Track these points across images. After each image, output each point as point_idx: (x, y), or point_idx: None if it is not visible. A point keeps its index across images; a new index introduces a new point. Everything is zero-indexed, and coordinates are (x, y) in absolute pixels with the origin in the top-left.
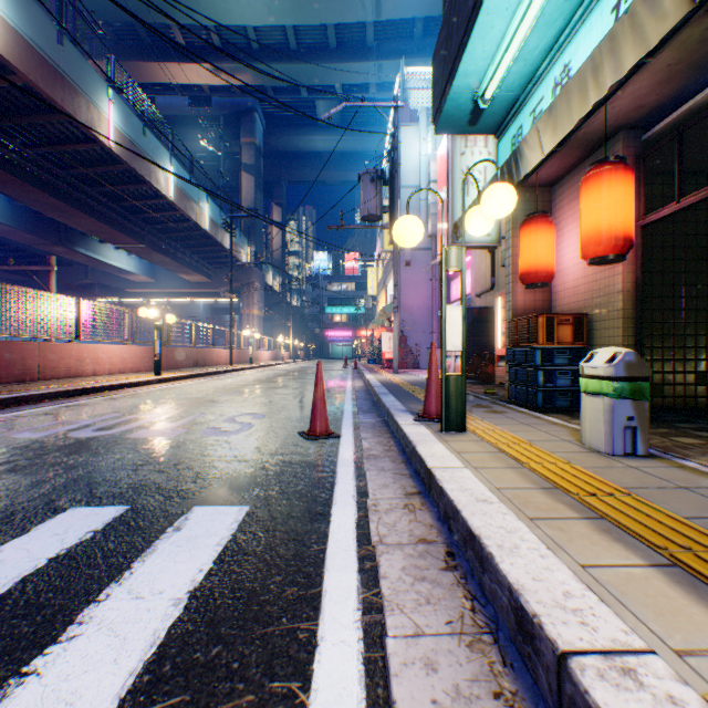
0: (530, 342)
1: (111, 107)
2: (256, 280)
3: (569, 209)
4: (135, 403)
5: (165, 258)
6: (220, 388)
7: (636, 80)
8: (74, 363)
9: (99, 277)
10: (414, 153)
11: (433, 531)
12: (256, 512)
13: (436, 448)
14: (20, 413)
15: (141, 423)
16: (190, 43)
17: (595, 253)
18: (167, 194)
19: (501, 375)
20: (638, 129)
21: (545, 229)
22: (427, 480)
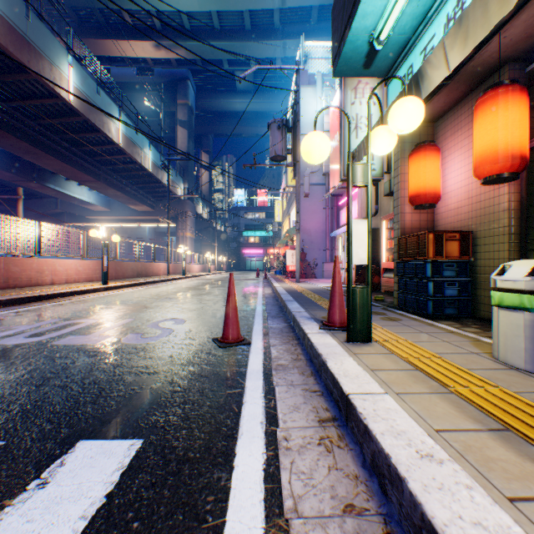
0: (420, 256)
1: (70, 70)
2: (188, 210)
3: (452, 140)
4: (77, 308)
5: (117, 192)
6: (154, 295)
7: (533, 4)
8: (34, 274)
9: (66, 207)
10: (311, 109)
11: (360, 489)
12: (147, 452)
13: (347, 364)
14: None
15: (72, 328)
16: (137, 25)
17: (491, 172)
18: (117, 141)
19: (386, 284)
20: (523, 62)
21: (433, 156)
22: (343, 406)
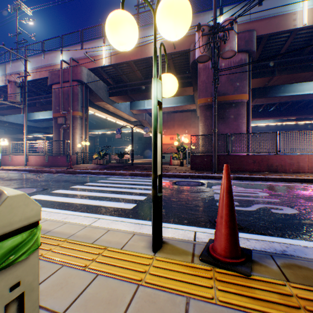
0: None
1: None
2: None
3: None
4: (295, 189)
5: None
6: None
7: None
8: None
9: None
10: None
11: None
12: (125, 209)
13: (122, 226)
14: (250, 182)
15: (241, 193)
16: None
17: None
18: None
19: None
20: None
21: None
22: None
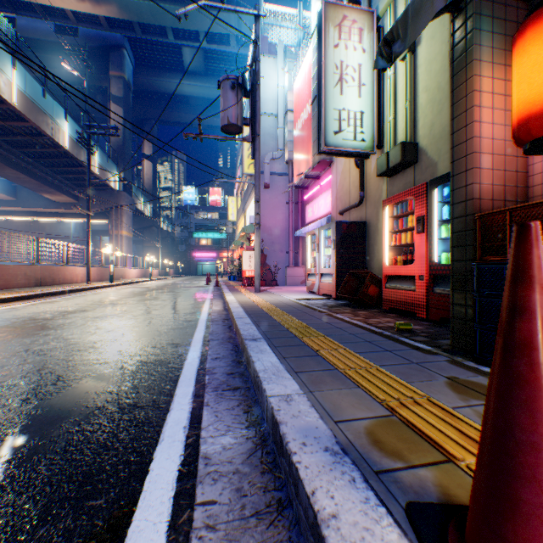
0: None
1: None
2: (124, 203)
3: None
4: None
5: (19, 174)
6: (20, 320)
7: None
8: None
9: None
10: (272, 83)
11: None
12: None
13: None
14: None
15: None
16: None
17: None
18: (9, 98)
19: (393, 299)
20: None
21: None
22: None
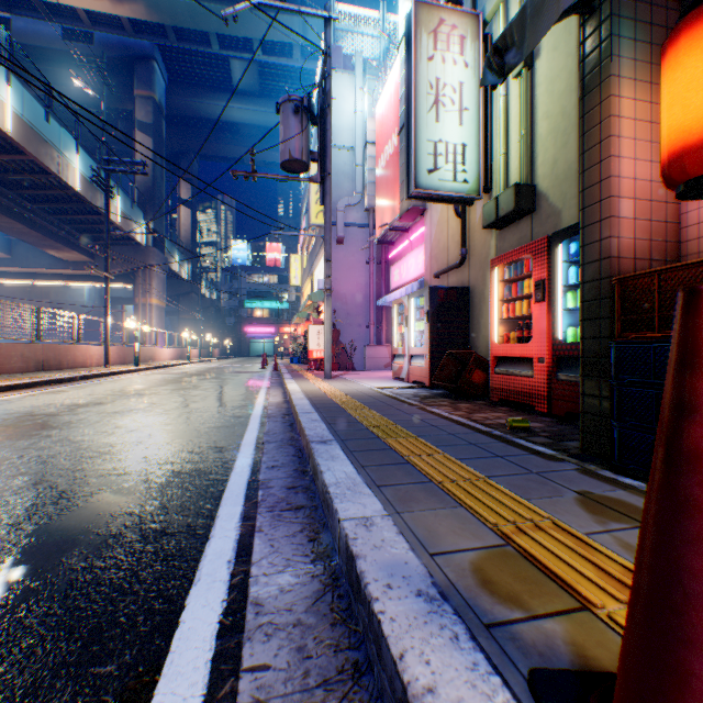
0: None
1: None
2: (154, 263)
3: None
4: None
5: (15, 223)
6: (13, 417)
7: None
8: None
9: None
10: (348, 107)
11: None
12: None
13: None
14: None
15: None
16: None
17: None
18: (0, 123)
19: (505, 387)
20: None
21: None
22: None
